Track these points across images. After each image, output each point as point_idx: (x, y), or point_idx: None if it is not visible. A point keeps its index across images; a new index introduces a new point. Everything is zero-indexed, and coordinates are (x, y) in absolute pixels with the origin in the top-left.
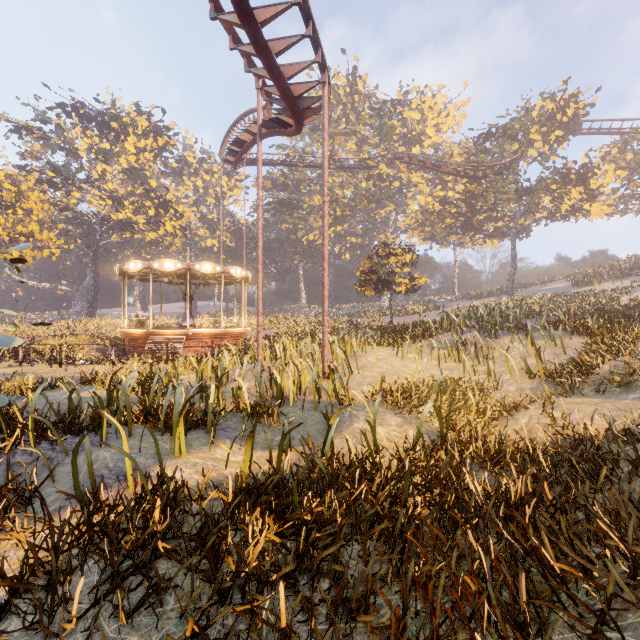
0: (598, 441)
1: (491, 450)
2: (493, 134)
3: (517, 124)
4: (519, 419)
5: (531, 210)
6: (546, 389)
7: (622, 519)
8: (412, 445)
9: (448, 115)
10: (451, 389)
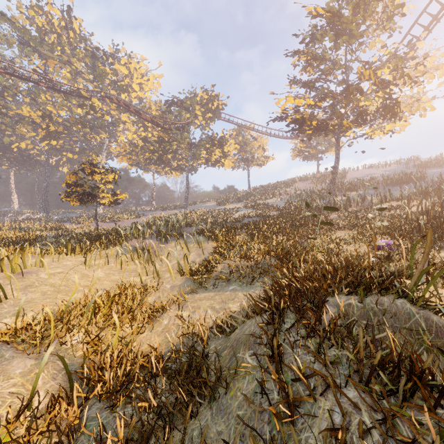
0: (204, 342)
1: (120, 379)
2: (175, 103)
3: (189, 101)
4: (163, 320)
5: (196, 157)
6: (182, 292)
7: None
8: (18, 413)
9: (149, 80)
10: (109, 304)
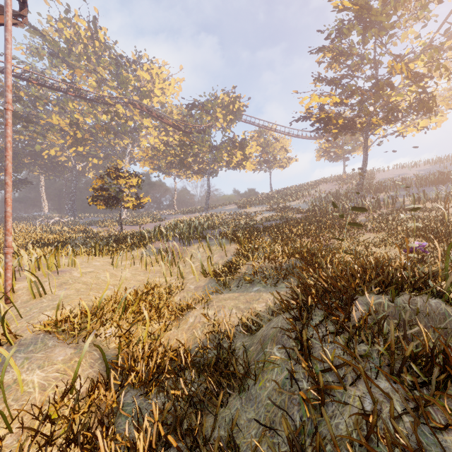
0: (230, 339)
1: (152, 369)
2: (196, 106)
3: (210, 104)
4: (189, 319)
5: (217, 160)
6: (207, 291)
7: (230, 448)
8: (64, 394)
9: (170, 85)
10: (138, 301)
